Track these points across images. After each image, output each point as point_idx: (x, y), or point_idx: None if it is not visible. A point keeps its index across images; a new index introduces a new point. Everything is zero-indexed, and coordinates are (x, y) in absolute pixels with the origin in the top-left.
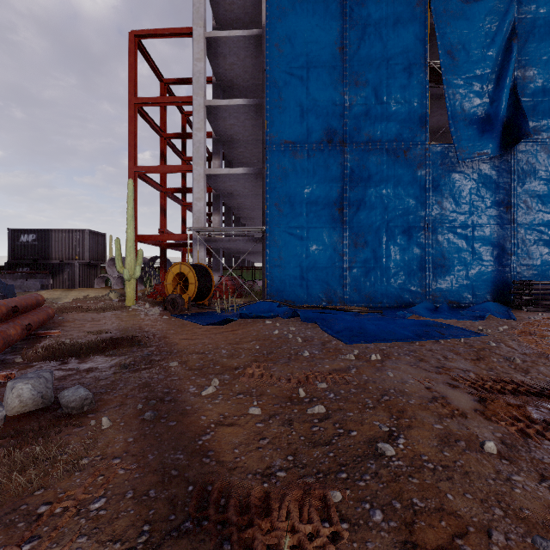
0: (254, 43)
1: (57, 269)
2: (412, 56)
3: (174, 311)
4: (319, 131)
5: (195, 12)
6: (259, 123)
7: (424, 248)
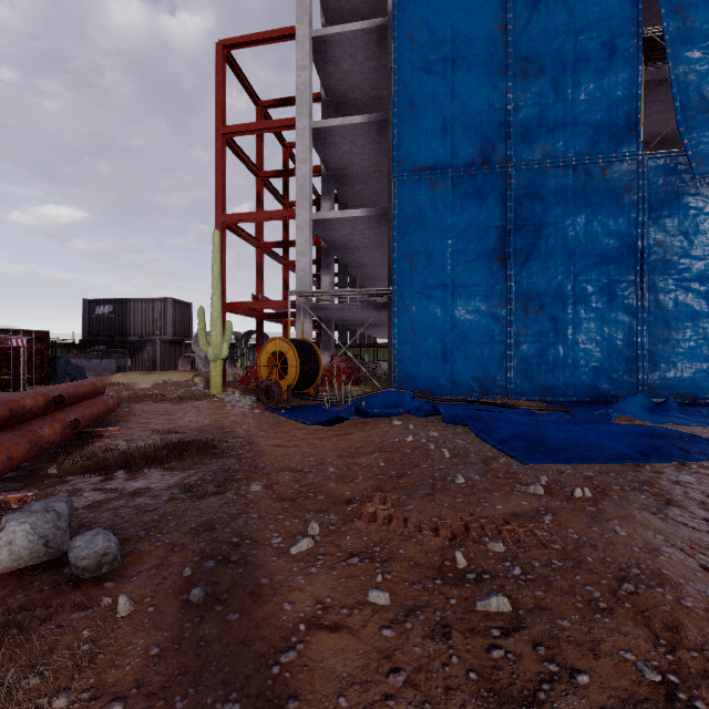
0: (377, 38)
1: (135, 347)
2: (615, 23)
3: (268, 403)
4: (469, 149)
5: (298, 5)
6: (383, 147)
7: (634, 314)
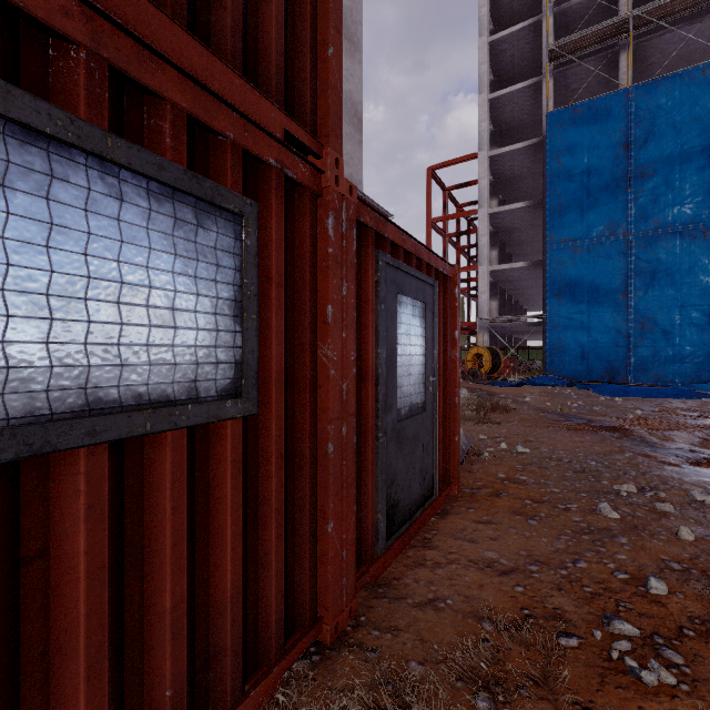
0: (534, 148)
1: None
2: None
3: (474, 380)
4: (600, 226)
5: (480, 140)
6: (537, 214)
7: None
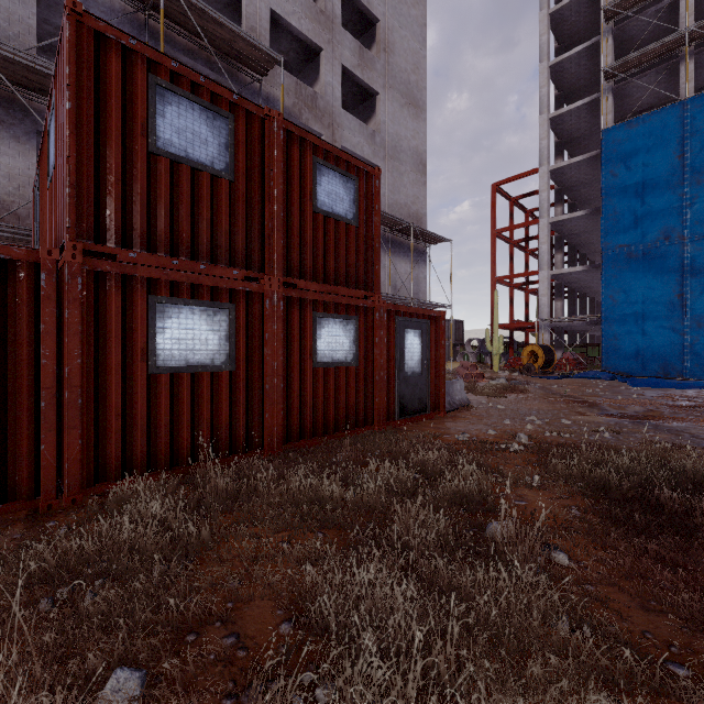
0: (594, 159)
1: None
2: None
3: (528, 374)
4: (655, 232)
5: (540, 156)
6: (600, 219)
7: None
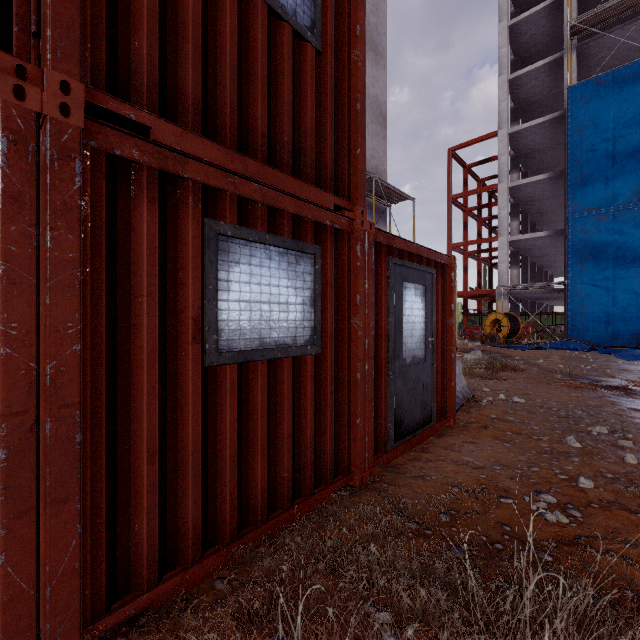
0: (555, 121)
1: None
2: None
3: (492, 344)
4: (627, 193)
5: (499, 119)
6: (560, 184)
7: None
